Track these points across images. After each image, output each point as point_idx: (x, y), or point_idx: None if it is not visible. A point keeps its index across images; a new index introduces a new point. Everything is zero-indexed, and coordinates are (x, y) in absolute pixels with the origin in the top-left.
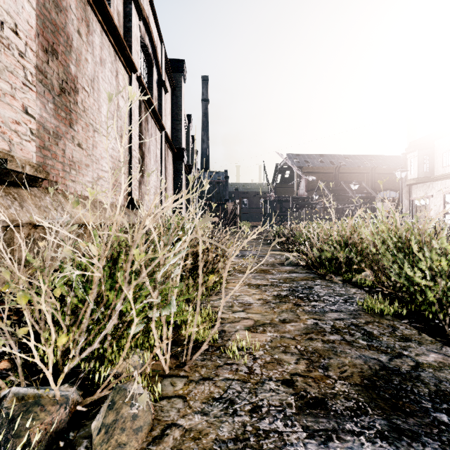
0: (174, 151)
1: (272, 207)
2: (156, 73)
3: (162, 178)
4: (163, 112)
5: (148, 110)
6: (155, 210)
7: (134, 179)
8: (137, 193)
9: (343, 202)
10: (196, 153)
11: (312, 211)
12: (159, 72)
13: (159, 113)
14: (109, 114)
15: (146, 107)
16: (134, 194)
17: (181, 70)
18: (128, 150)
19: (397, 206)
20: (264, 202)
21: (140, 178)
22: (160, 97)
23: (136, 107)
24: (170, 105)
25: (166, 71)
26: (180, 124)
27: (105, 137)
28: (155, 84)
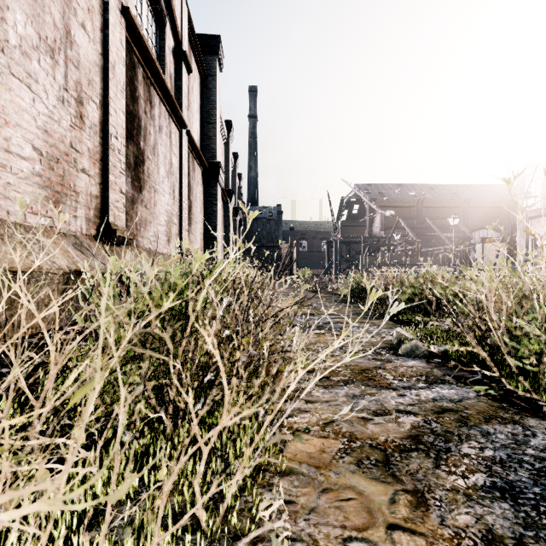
0: (205, 166)
1: (338, 249)
2: (172, 38)
3: (181, 202)
4: (184, 101)
5: (153, 83)
6: (169, 250)
7: (115, 190)
8: (123, 217)
9: (429, 244)
10: (240, 178)
11: (391, 255)
12: (178, 38)
13: (177, 101)
14: (36, 39)
15: (148, 76)
16: (115, 217)
17: (215, 51)
18: (100, 135)
19: (509, 247)
20: (327, 243)
21: (133, 192)
22: (179, 76)
23: (119, 61)
24: (199, 99)
25: (191, 45)
26: (214, 128)
27: (23, 83)
28: (170, 53)
